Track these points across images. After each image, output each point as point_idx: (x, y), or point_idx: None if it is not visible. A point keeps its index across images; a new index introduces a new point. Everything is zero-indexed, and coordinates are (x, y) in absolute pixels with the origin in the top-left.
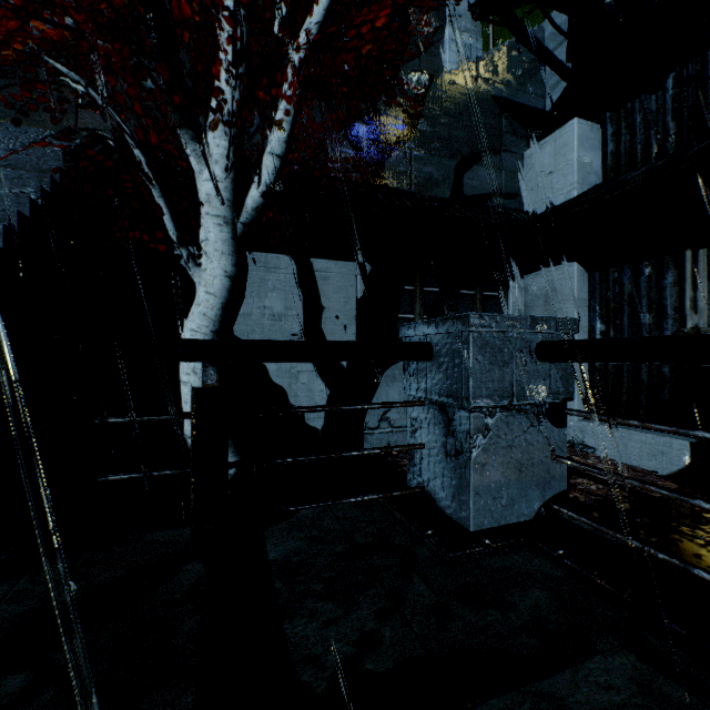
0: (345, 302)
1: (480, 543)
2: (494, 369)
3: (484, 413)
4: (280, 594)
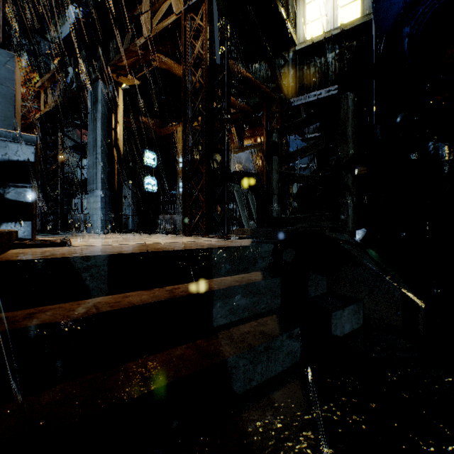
0: None
1: None
2: None
3: None
4: None
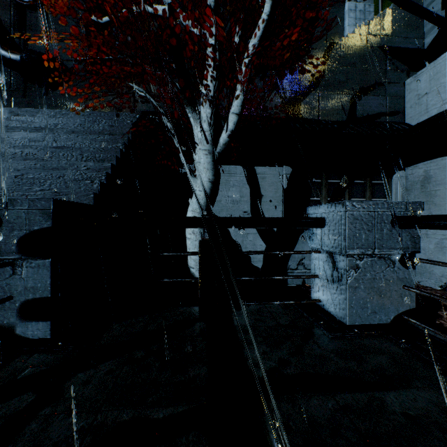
0: (275, 191)
1: (351, 330)
2: (361, 233)
3: (355, 258)
4: (241, 339)
